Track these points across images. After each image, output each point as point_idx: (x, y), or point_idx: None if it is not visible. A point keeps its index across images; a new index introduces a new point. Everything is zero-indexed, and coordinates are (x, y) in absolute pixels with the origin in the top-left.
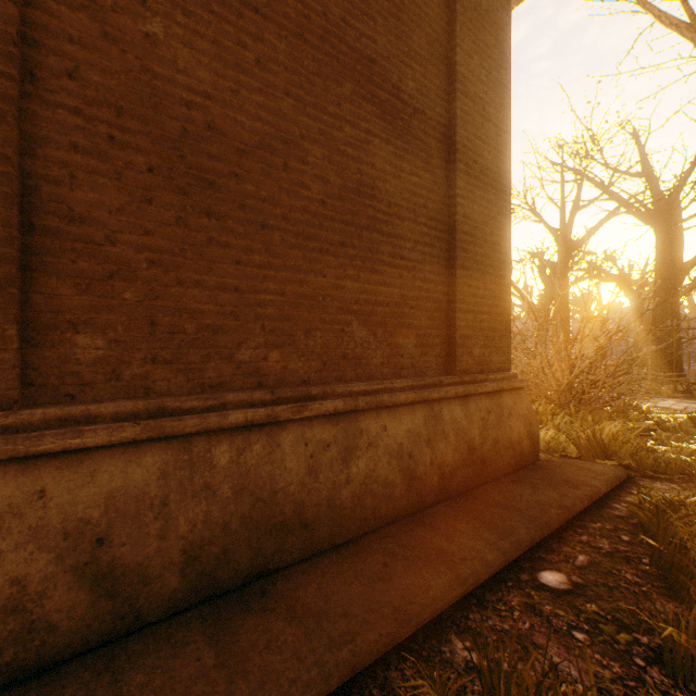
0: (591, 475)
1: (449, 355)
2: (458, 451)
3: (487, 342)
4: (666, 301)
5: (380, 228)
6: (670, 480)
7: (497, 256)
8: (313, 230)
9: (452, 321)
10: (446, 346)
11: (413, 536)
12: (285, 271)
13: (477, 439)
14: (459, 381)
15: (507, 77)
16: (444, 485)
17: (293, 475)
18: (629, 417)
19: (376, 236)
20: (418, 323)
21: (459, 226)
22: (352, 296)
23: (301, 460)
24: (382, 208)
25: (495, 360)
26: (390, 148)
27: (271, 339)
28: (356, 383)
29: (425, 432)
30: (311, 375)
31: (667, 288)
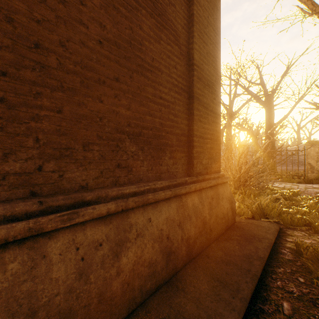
0: (264, 230)
1: (189, 163)
2: (197, 227)
3: (210, 155)
4: (270, 139)
5: (146, 74)
6: (300, 229)
7: (214, 106)
8: (91, 62)
9: (191, 142)
10: (187, 158)
11: (172, 305)
12: (62, 91)
13: (207, 217)
14: (196, 180)
15: (219, 5)
16: (189, 252)
17: (59, 285)
18: (265, 192)
19: (143, 79)
20: (171, 143)
21: (195, 84)
22: (125, 120)
23: (71, 266)
24: (147, 60)
25: (213, 166)
26: (153, 20)
27: (46, 151)
28: (127, 186)
29: (177, 217)
30: (89, 182)
31: (270, 133)
